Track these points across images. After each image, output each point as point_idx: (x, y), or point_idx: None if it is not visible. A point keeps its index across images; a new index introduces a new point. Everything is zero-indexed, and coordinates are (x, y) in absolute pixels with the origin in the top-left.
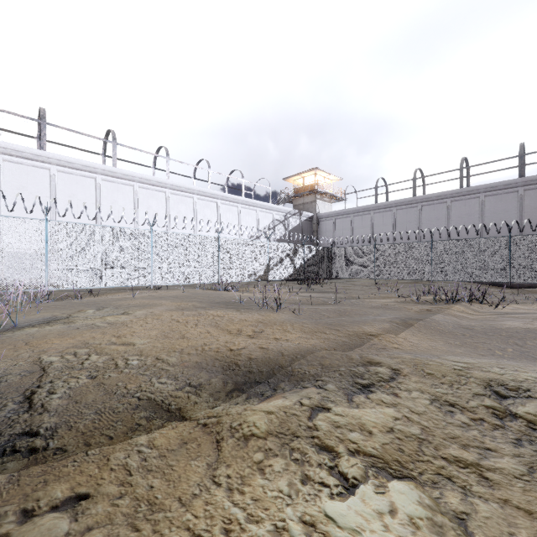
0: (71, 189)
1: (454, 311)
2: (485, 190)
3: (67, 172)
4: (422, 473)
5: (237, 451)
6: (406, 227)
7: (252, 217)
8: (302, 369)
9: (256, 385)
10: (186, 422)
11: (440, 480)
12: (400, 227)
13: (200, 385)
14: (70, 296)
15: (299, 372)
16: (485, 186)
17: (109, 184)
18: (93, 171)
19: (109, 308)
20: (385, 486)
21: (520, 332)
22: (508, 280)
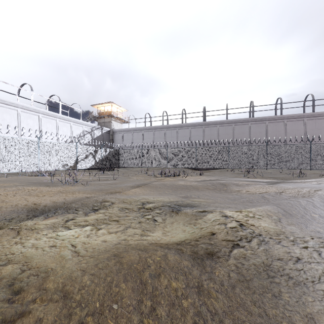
0: None
1: (164, 180)
2: (191, 125)
3: None
4: (98, 224)
5: (27, 232)
6: (159, 140)
7: (68, 128)
8: (72, 205)
9: (45, 213)
10: (2, 229)
11: (103, 224)
12: (156, 140)
13: (12, 217)
14: None
15: (70, 206)
16: (191, 124)
17: None
18: None
19: None
20: (82, 228)
21: (180, 186)
22: (195, 167)
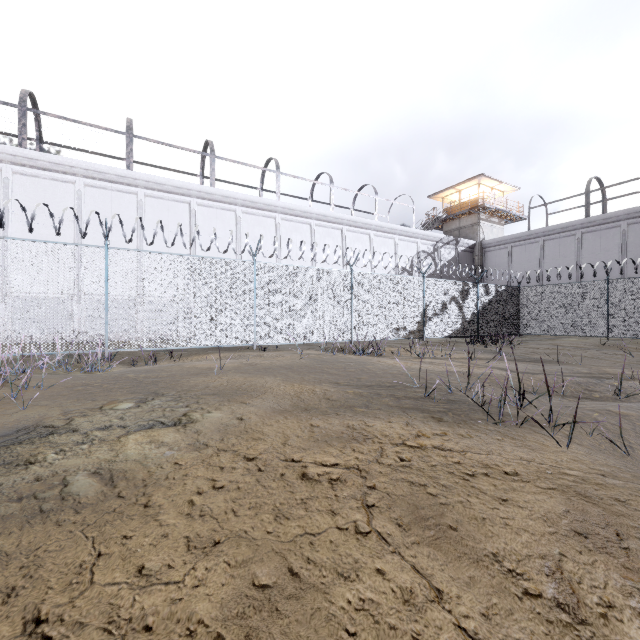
0: (161, 218)
1: None
2: None
3: (156, 196)
4: None
5: None
6: None
7: (389, 249)
8: None
9: None
10: None
11: None
12: (636, 253)
13: None
14: (145, 359)
15: None
16: None
17: (206, 209)
18: (187, 194)
19: (165, 398)
20: None
21: None
22: None
